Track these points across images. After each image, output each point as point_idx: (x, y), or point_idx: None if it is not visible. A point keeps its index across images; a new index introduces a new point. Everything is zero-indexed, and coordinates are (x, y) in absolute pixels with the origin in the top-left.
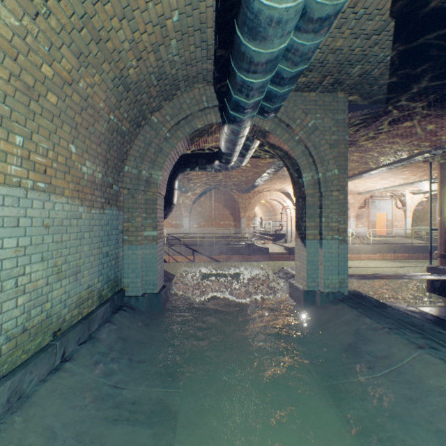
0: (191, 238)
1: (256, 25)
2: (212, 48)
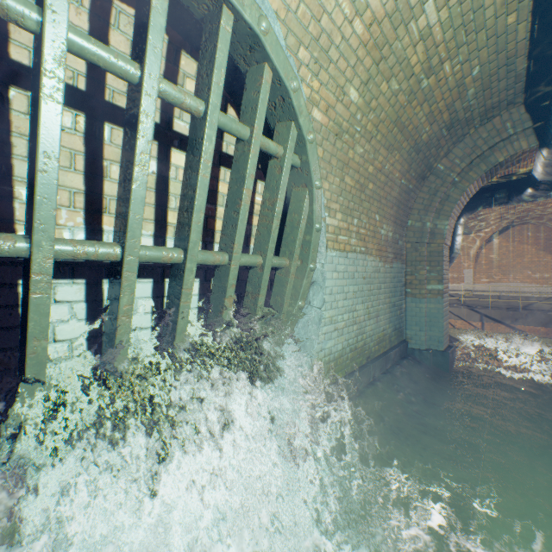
0: (477, 298)
1: None
2: (523, 71)
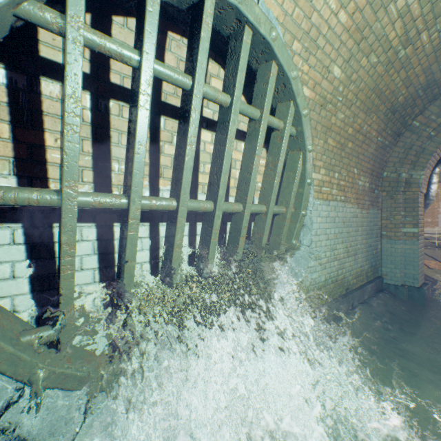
0: None
1: None
2: None
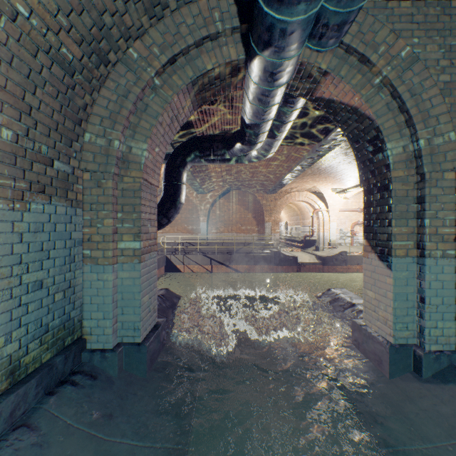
0: (209, 245)
1: None
2: None
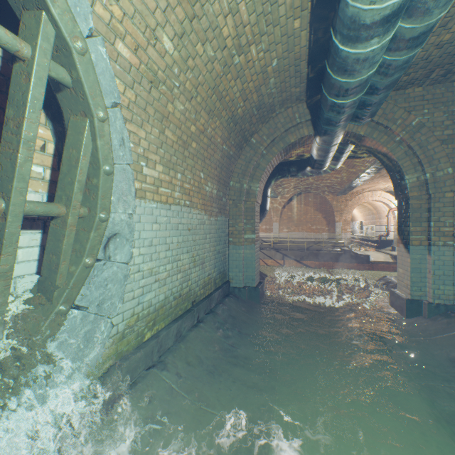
0: (281, 243)
1: (344, 65)
2: (305, 74)
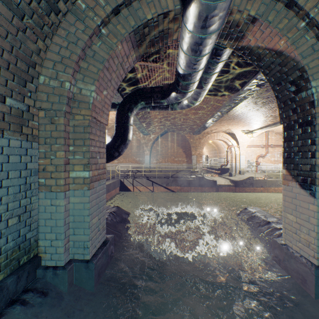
0: (151, 172)
1: None
2: None
